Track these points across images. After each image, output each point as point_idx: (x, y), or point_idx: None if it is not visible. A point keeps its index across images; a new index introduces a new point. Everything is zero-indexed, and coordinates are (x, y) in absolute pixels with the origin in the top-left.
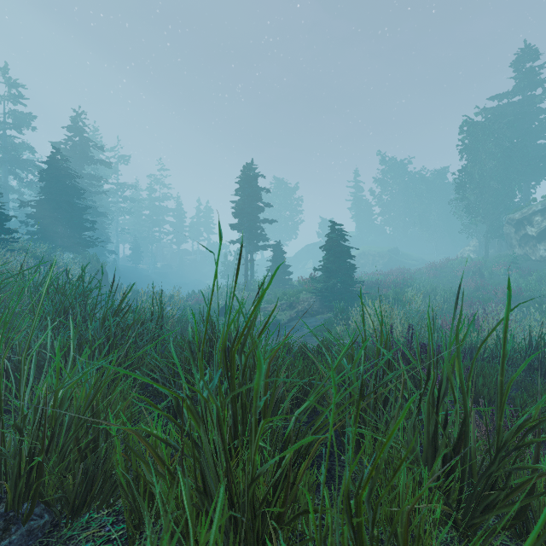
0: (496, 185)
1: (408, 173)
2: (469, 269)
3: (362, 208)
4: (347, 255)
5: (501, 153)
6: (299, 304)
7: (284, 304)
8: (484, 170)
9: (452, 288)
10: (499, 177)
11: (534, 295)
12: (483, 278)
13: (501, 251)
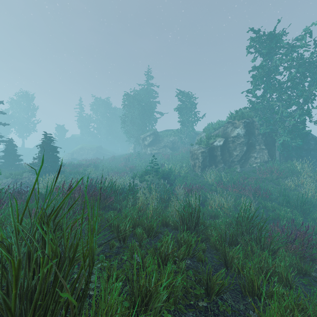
0: (139, 122)
1: (108, 107)
2: (126, 157)
3: (83, 121)
4: (54, 151)
5: (140, 109)
6: (22, 179)
7: (10, 181)
8: (133, 114)
9: (116, 166)
10: (139, 118)
11: (139, 168)
12: (130, 162)
13: (141, 150)
